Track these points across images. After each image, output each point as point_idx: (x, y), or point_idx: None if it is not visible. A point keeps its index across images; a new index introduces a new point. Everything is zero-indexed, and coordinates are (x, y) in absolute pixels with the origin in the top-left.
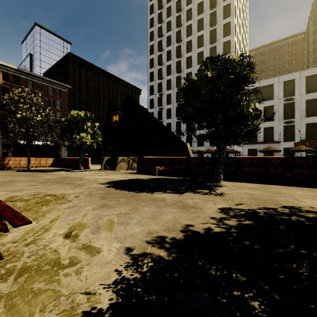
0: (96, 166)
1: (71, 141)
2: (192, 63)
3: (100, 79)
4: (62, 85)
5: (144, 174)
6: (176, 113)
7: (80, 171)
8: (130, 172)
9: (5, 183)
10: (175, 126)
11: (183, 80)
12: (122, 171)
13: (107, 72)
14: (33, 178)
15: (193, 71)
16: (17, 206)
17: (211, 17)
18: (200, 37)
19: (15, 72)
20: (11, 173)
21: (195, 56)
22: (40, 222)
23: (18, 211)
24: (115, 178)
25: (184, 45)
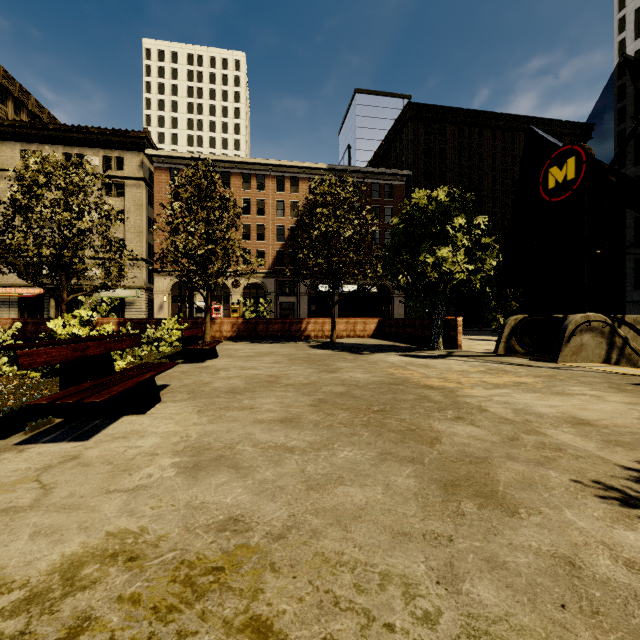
0: (471, 341)
1: (413, 274)
2: None
3: (473, 136)
4: (394, 175)
5: None
6: None
7: (438, 356)
8: None
9: (247, 389)
10: None
11: None
12: (592, 367)
13: (490, 112)
14: (320, 372)
15: None
16: None
17: None
18: None
19: (324, 174)
20: (298, 349)
21: None
22: None
23: None
24: (631, 422)
25: None
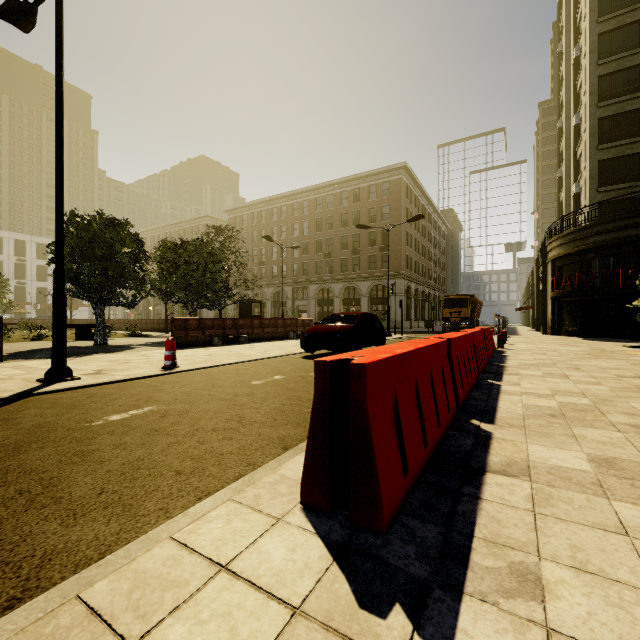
0: None
1: None
2: None
3: None
4: None
5: None
6: None
7: None
8: None
9: None
10: None
11: None
12: None
13: None
14: None
15: None
16: None
17: None
18: None
19: None
20: None
21: None
22: None
23: None
24: None
25: None
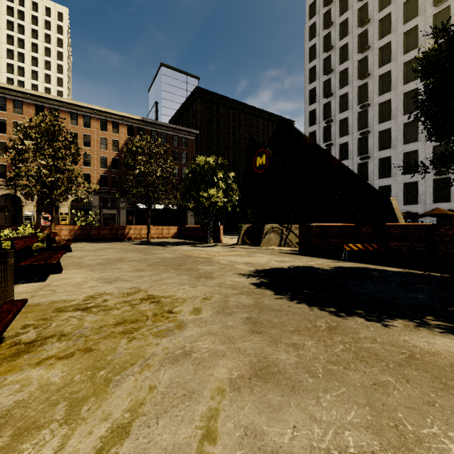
0: (230, 238)
1: (197, 202)
2: (393, 53)
3: (235, 115)
4: (188, 132)
5: (315, 256)
6: (357, 148)
7: (209, 246)
8: (286, 251)
9: (109, 263)
10: (355, 171)
11: (371, 90)
12: (272, 247)
13: (244, 103)
14: (146, 255)
15: (394, 67)
16: (79, 329)
17: None
18: (411, 1)
19: (139, 123)
20: (127, 245)
21: (399, 40)
22: (72, 441)
23: (69, 350)
24: (264, 262)
25: (373, 28)
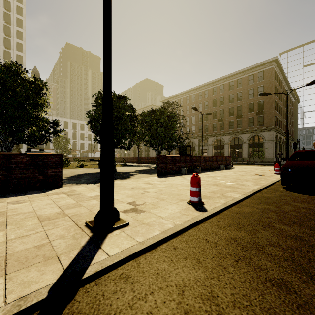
0: None
1: None
2: None
3: None
4: None
5: None
6: None
7: None
8: None
9: None
10: None
11: None
12: None
13: None
14: None
15: None
16: None
17: (5, 53)
18: None
19: None
20: None
21: None
22: None
23: None
24: None
25: None
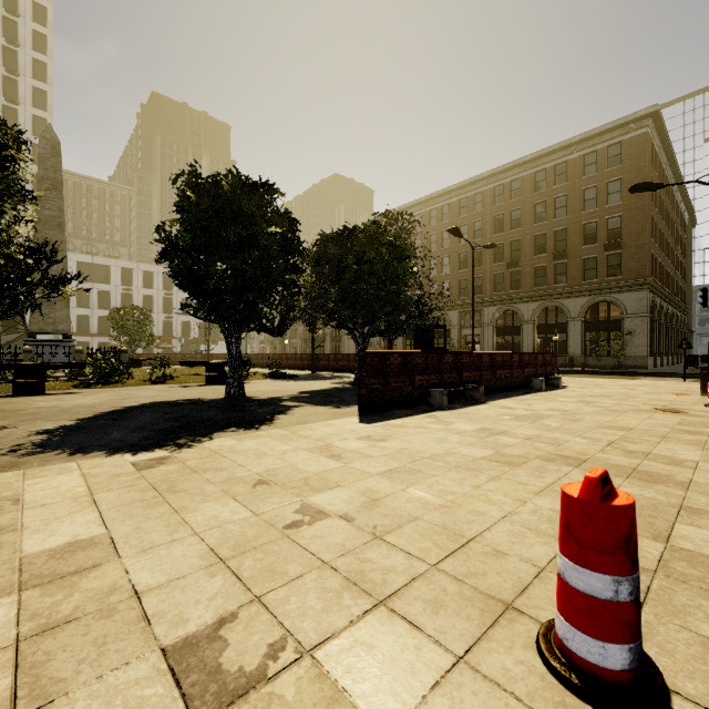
0: None
1: None
2: None
3: None
4: None
5: None
6: None
7: None
8: None
9: None
10: None
11: None
12: None
13: None
14: None
15: None
16: None
17: (5, 111)
18: None
19: None
20: None
21: None
22: None
23: None
24: None
25: None
